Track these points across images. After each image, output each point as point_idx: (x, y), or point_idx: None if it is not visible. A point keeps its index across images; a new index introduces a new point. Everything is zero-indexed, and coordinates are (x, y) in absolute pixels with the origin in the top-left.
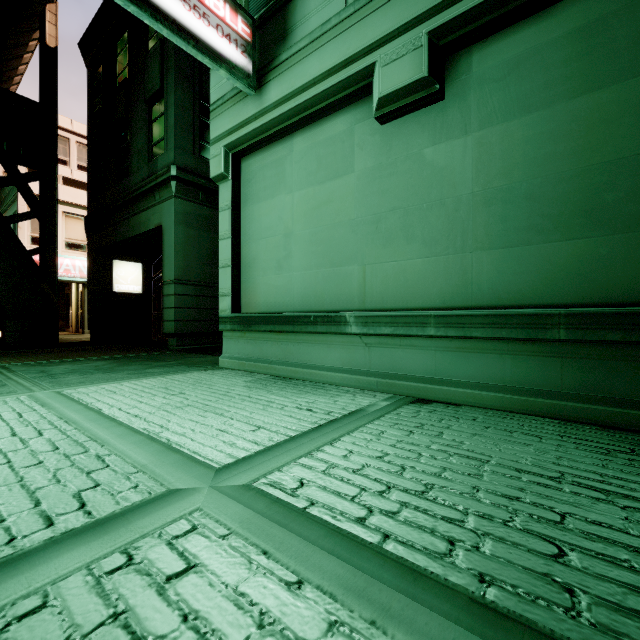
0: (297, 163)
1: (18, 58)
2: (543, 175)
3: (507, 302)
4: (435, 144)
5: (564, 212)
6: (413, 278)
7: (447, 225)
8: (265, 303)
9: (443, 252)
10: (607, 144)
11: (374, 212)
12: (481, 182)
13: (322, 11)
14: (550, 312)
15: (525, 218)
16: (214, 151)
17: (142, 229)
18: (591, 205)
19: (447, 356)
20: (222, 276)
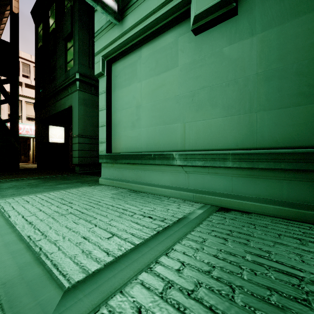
0: (143, 64)
1: None
2: (309, 58)
3: (282, 144)
4: (231, 44)
5: None
6: (216, 130)
7: (239, 95)
8: (125, 147)
9: (236, 113)
10: None
11: (190, 90)
12: (263, 66)
13: None
14: None
15: (296, 88)
16: (96, 59)
17: (62, 108)
18: None
19: (240, 180)
20: (101, 131)
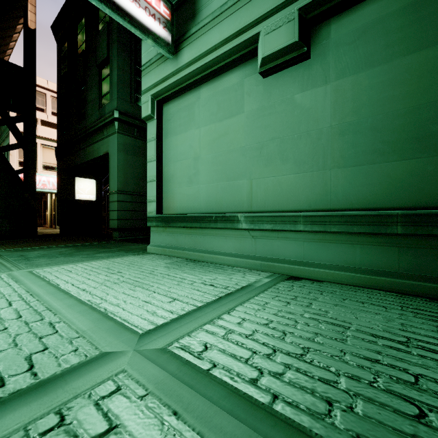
0: (203, 107)
1: (9, 37)
2: (384, 112)
3: (357, 206)
4: (303, 91)
5: (400, 139)
6: (287, 189)
7: (312, 150)
8: (180, 207)
9: (309, 170)
10: (433, 88)
11: (258, 141)
12: (337, 118)
13: None
14: (390, 213)
15: (370, 144)
16: (144, 99)
17: (95, 155)
18: (420, 134)
19: (312, 245)
20: (150, 188)
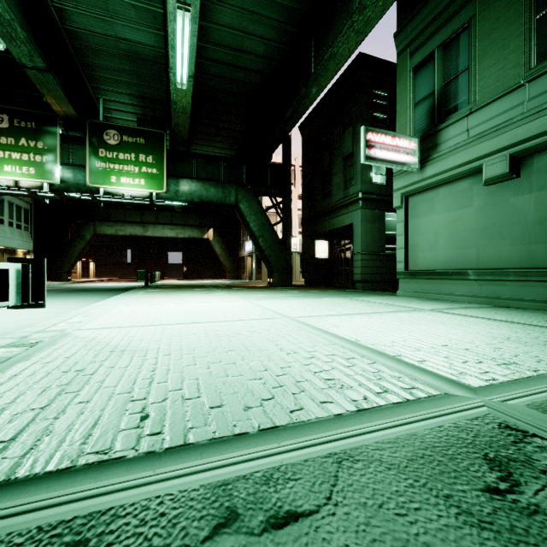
0: (441, 201)
1: None
2: None
3: None
4: (515, 196)
5: None
6: (504, 255)
7: (521, 232)
8: (423, 265)
9: (519, 244)
10: None
11: (483, 225)
12: (538, 214)
13: (455, 138)
14: None
15: None
16: (395, 195)
17: (339, 225)
18: None
19: (519, 289)
20: (399, 253)
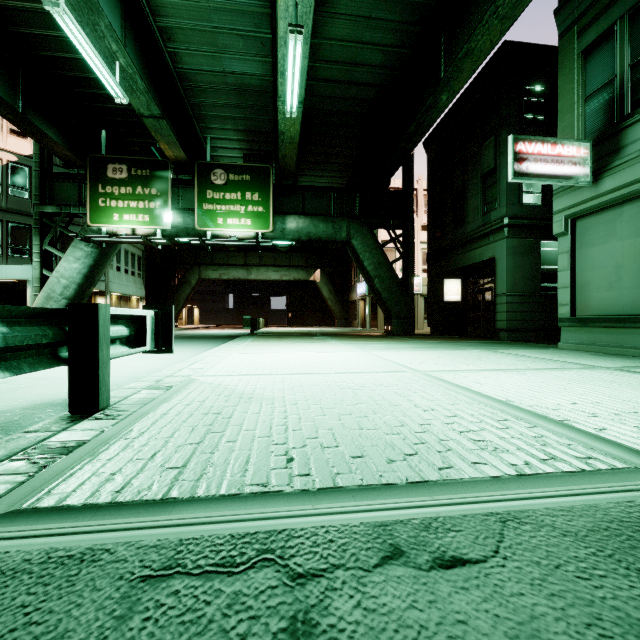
0: (626, 222)
1: None
2: None
3: None
4: None
5: None
6: None
7: None
8: (597, 309)
9: None
10: None
11: None
12: None
13: None
14: None
15: None
16: (555, 219)
17: (476, 260)
18: None
19: None
20: (561, 293)
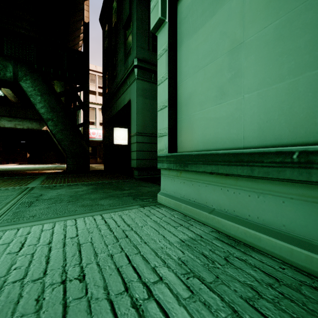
0: None
1: (78, 37)
2: None
3: None
4: None
5: None
6: None
7: None
8: (202, 140)
9: None
10: None
11: None
12: None
13: None
14: None
15: None
16: (153, 3)
17: (122, 105)
18: None
19: None
20: (160, 118)
